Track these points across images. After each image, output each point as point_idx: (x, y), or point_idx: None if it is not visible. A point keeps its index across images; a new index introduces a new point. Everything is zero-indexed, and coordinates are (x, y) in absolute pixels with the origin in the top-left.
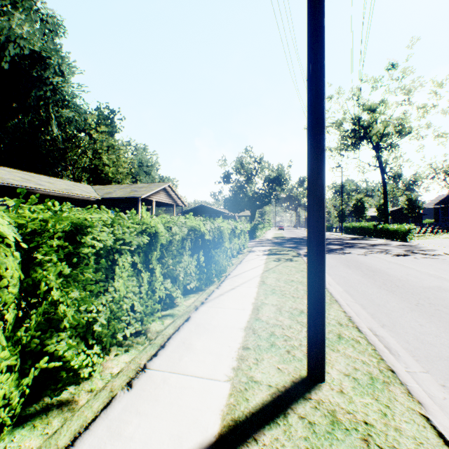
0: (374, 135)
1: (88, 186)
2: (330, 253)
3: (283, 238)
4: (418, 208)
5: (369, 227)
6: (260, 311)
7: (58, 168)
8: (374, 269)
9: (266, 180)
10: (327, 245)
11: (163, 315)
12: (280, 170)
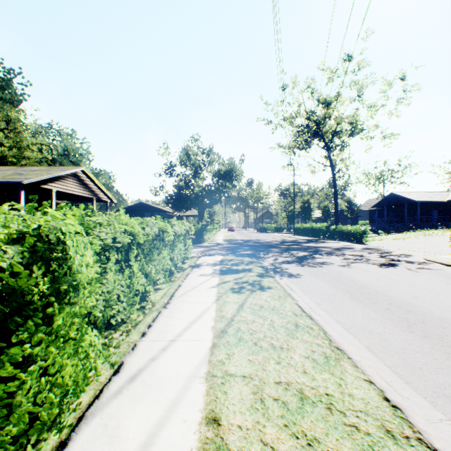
0: (328, 132)
1: None
2: (304, 265)
3: (236, 242)
4: (356, 210)
5: (321, 228)
6: None
7: None
8: (403, 303)
9: (216, 175)
10: (290, 250)
11: None
12: (232, 164)
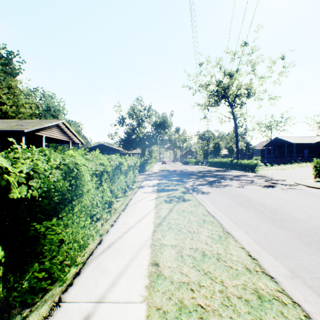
0: (231, 95)
1: None
2: (213, 186)
3: (167, 171)
4: (252, 149)
5: (227, 162)
6: None
7: None
8: (273, 209)
9: (153, 125)
10: (204, 177)
11: None
12: (165, 117)
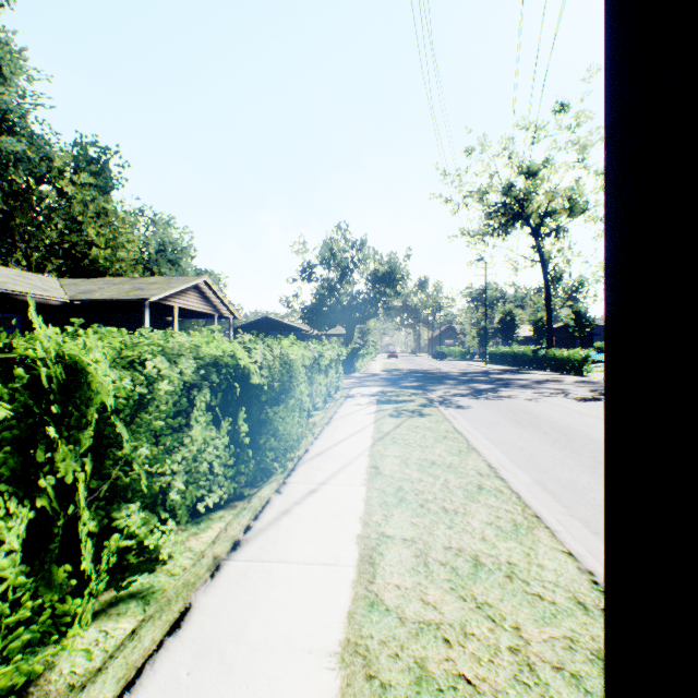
0: (534, 213)
1: (49, 278)
2: (480, 398)
3: (398, 372)
4: (589, 326)
5: (526, 354)
6: (379, 566)
7: (1, 248)
8: (565, 429)
9: (371, 278)
10: (471, 382)
11: (119, 597)
12: (394, 263)
